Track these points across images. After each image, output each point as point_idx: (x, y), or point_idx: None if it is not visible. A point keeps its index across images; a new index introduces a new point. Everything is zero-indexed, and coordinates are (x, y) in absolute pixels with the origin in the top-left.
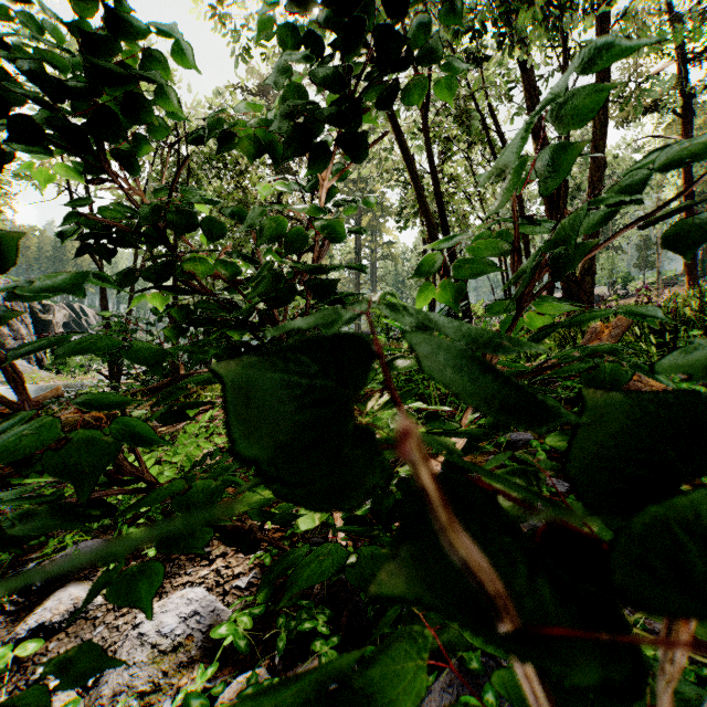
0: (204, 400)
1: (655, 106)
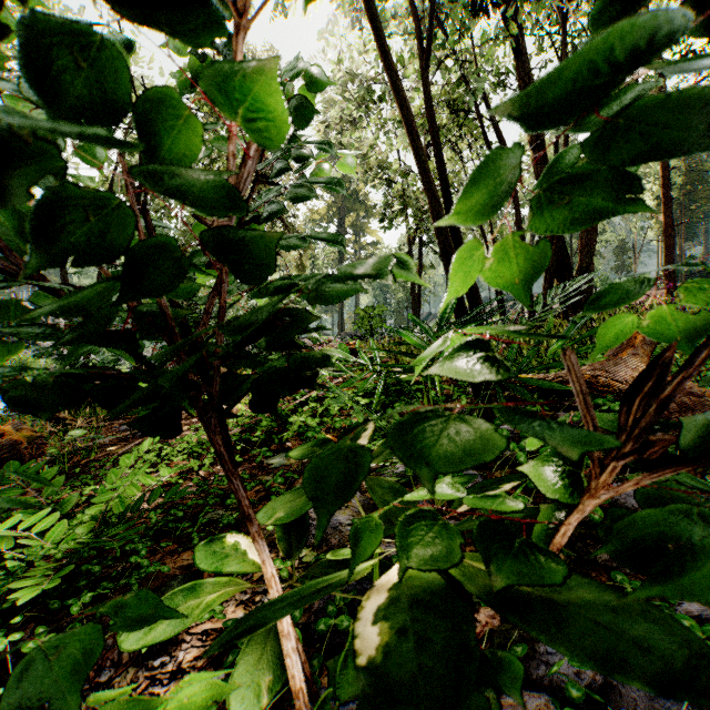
0: None
1: None
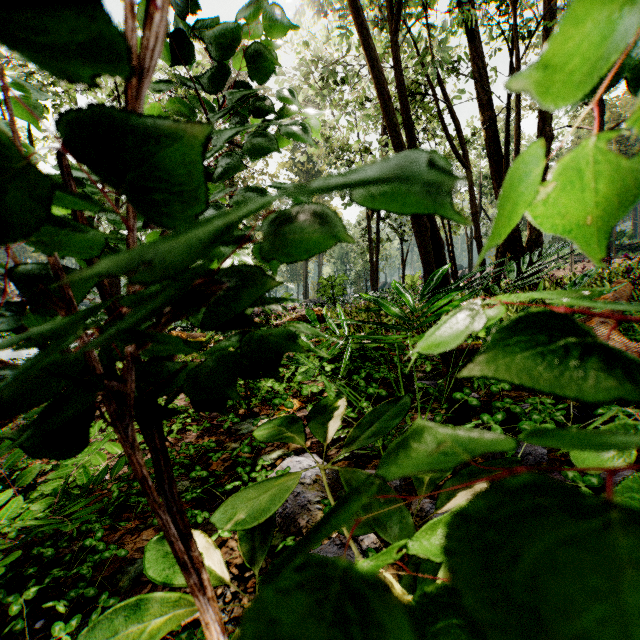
0: None
1: None
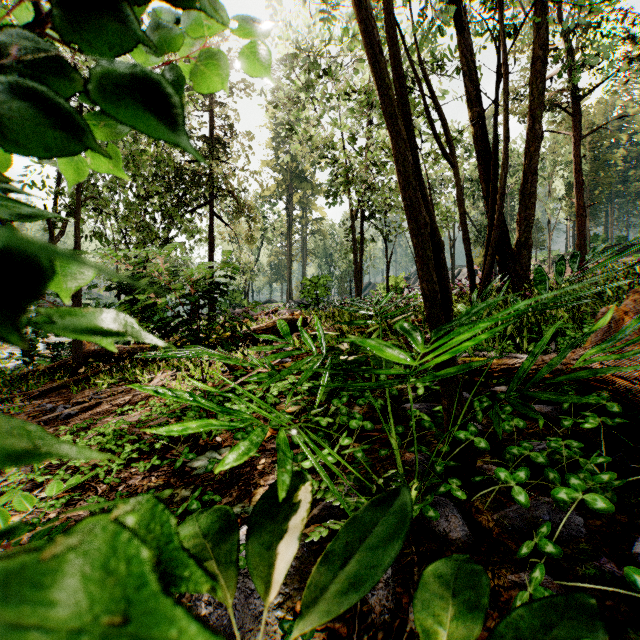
0: (98, 388)
1: (553, 103)
